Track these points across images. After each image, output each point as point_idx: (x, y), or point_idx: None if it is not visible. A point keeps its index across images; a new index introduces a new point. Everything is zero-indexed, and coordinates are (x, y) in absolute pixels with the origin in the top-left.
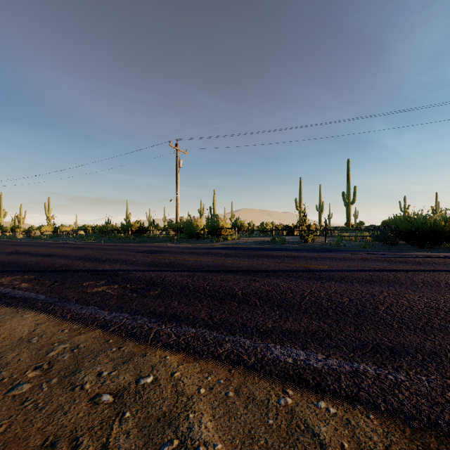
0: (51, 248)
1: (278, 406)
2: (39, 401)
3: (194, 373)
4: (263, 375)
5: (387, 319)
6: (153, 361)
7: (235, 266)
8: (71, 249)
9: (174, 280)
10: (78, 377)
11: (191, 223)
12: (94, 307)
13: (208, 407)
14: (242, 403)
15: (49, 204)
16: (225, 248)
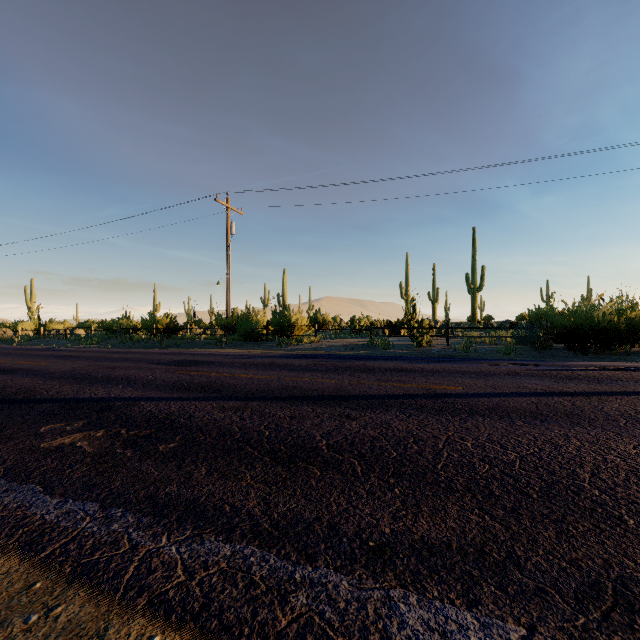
0: (20, 358)
1: None
2: None
3: None
4: None
5: (605, 504)
6: None
7: (316, 388)
8: (52, 360)
9: (209, 417)
10: None
11: (249, 318)
12: (35, 487)
13: None
14: None
15: (32, 289)
16: (299, 356)
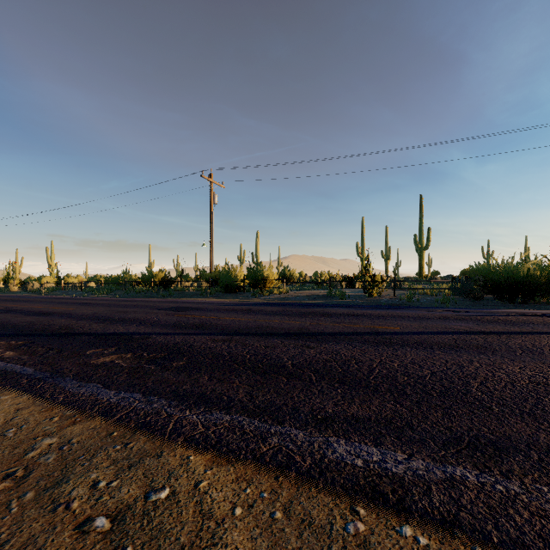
0: (52, 304)
1: (345, 534)
2: (3, 531)
3: (227, 481)
4: (323, 487)
5: (483, 400)
6: (171, 464)
7: (284, 327)
8: (76, 306)
9: (205, 346)
10: (64, 490)
11: (229, 273)
12: (97, 385)
13: (246, 537)
14: (294, 529)
15: (52, 250)
16: (270, 304)
